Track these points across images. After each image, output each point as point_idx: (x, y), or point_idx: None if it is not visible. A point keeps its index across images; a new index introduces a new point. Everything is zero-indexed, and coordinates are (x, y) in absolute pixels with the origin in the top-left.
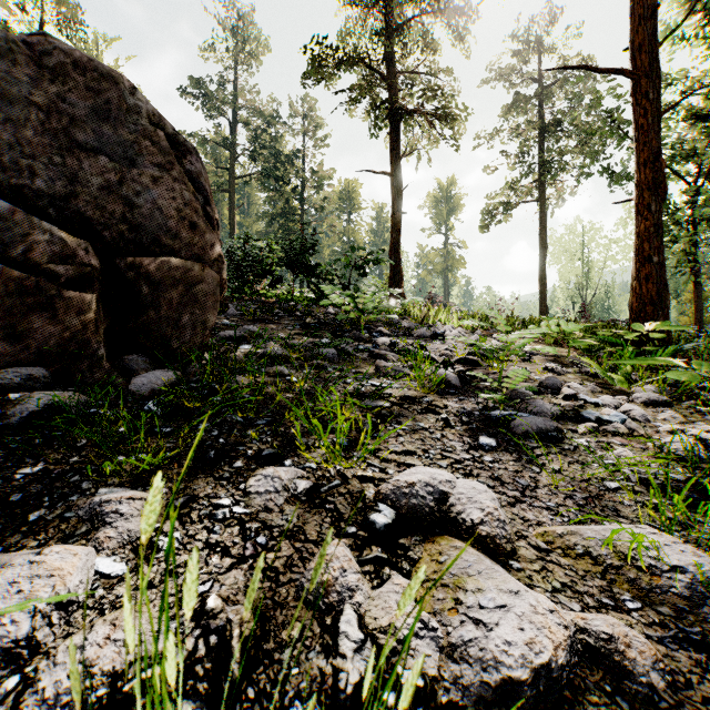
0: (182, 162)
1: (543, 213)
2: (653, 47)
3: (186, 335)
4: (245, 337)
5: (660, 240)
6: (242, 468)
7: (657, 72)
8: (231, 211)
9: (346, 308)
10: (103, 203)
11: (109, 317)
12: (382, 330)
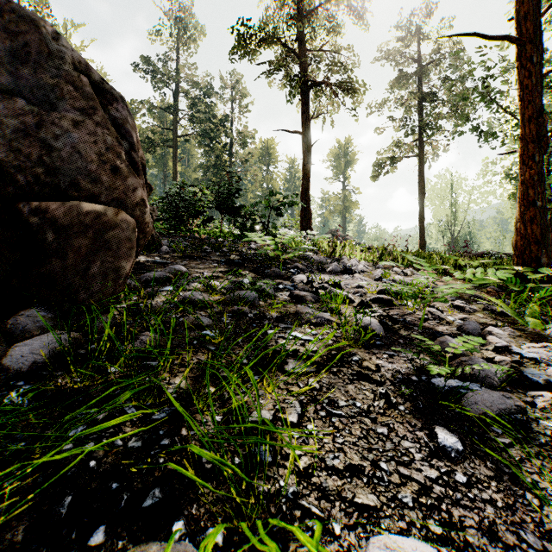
0: (107, 108)
1: (421, 166)
2: (535, 17)
3: (96, 285)
4: (170, 278)
5: (542, 186)
6: (101, 549)
7: (538, 40)
8: (174, 163)
9: (266, 248)
10: (21, 146)
11: (3, 268)
12: (298, 265)
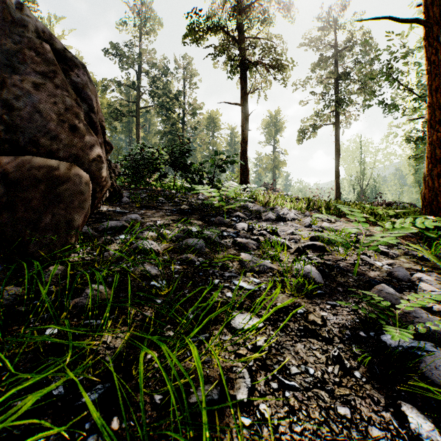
0: (68, 74)
1: (337, 132)
2: None
3: (47, 237)
4: (125, 227)
5: None
6: None
7: None
8: (137, 129)
9: (212, 199)
10: None
11: None
12: (239, 214)
